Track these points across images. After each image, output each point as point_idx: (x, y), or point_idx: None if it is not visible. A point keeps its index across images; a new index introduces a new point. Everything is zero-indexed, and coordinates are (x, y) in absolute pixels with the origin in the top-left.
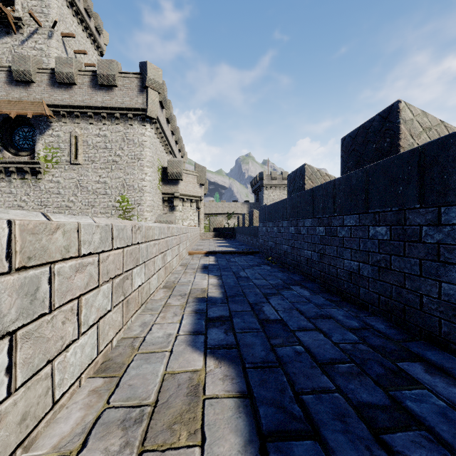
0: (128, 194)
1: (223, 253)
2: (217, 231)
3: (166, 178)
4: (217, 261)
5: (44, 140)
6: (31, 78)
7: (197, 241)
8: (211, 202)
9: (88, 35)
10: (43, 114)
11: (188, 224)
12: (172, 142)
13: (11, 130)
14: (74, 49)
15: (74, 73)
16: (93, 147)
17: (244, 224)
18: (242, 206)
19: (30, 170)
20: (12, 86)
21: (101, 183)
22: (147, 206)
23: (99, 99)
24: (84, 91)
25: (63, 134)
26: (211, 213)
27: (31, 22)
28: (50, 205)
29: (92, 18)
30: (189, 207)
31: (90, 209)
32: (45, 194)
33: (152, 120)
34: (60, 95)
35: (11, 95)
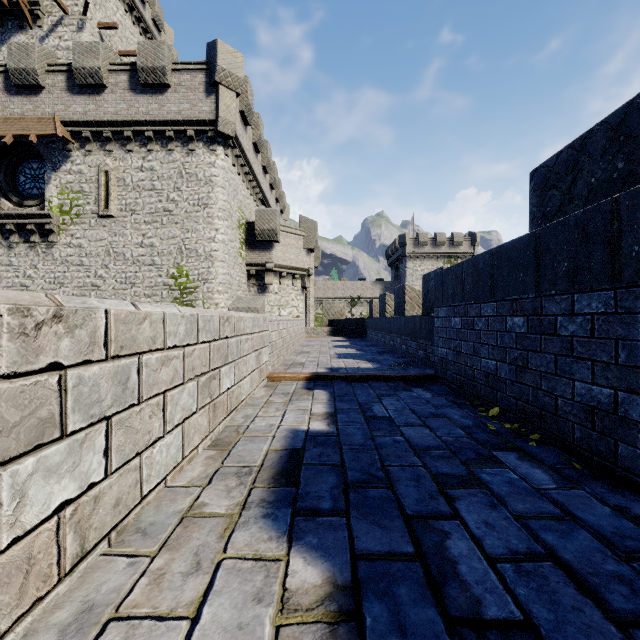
0: (188, 263)
1: (349, 378)
2: (335, 325)
3: (253, 239)
4: (335, 412)
5: (59, 180)
6: (37, 80)
7: (300, 342)
8: (326, 282)
9: (142, 32)
10: (54, 136)
11: (288, 313)
12: (263, 185)
13: (14, 167)
14: (119, 50)
15: (102, 67)
16: (133, 188)
17: (384, 312)
18: (373, 288)
19: (39, 228)
20: (10, 95)
21: (146, 246)
22: (218, 284)
23: (141, 108)
24: (118, 97)
25: (88, 169)
26: (327, 298)
27: (54, 8)
28: (69, 283)
29: (147, 5)
30: (291, 287)
31: (128, 288)
32: (60, 265)
33: (226, 140)
34: (82, 106)
35: (8, 109)
